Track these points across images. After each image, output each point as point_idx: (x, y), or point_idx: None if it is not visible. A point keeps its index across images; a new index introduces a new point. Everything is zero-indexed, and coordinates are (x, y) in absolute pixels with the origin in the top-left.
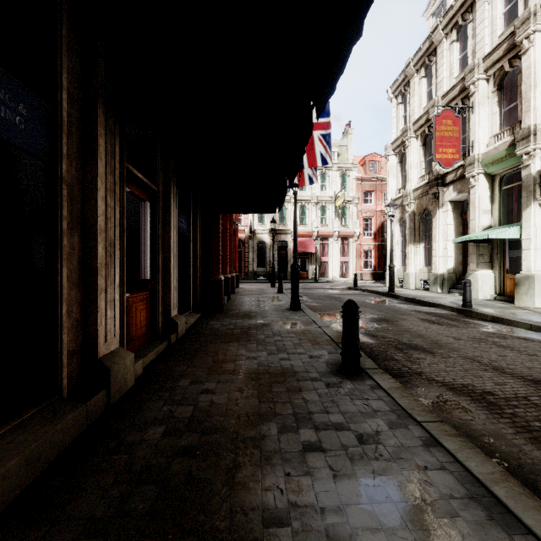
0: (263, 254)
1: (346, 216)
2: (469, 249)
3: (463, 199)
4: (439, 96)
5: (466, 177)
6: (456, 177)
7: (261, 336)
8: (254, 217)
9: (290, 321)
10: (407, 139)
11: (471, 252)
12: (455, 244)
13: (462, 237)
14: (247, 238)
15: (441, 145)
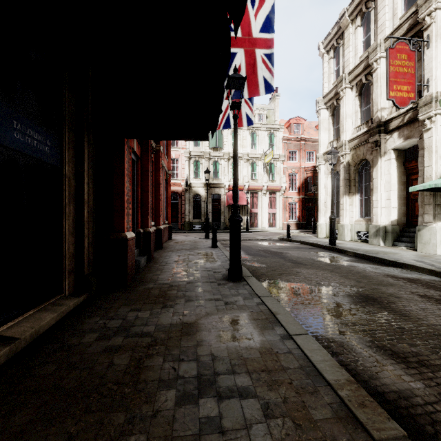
0: (198, 206)
1: (273, 172)
2: (420, 199)
3: (407, 146)
4: (381, 39)
5: (419, 119)
6: (404, 121)
7: (168, 395)
8: (190, 172)
9: (231, 314)
10: (342, 89)
11: (425, 202)
12: (398, 195)
13: (420, 184)
14: (183, 191)
15: (396, 82)
